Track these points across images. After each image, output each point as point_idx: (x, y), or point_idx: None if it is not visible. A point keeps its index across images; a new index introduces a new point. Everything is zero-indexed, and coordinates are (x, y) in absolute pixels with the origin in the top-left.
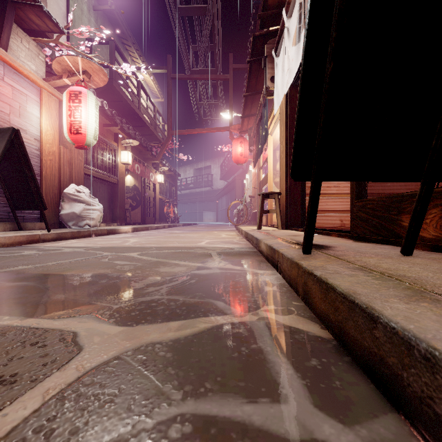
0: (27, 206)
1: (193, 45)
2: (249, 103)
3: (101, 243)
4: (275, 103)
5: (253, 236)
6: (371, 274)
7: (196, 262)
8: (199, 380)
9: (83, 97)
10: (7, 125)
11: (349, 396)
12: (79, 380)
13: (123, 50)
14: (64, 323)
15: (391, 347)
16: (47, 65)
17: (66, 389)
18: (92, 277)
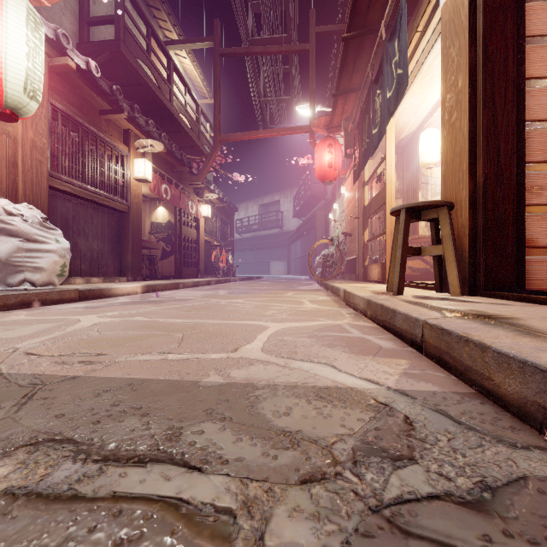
0: None
1: (252, 2)
2: (350, 60)
3: None
4: None
5: (481, 345)
6: None
7: None
8: None
9: None
10: None
11: None
12: None
13: (149, 16)
14: None
15: None
16: None
17: None
18: None
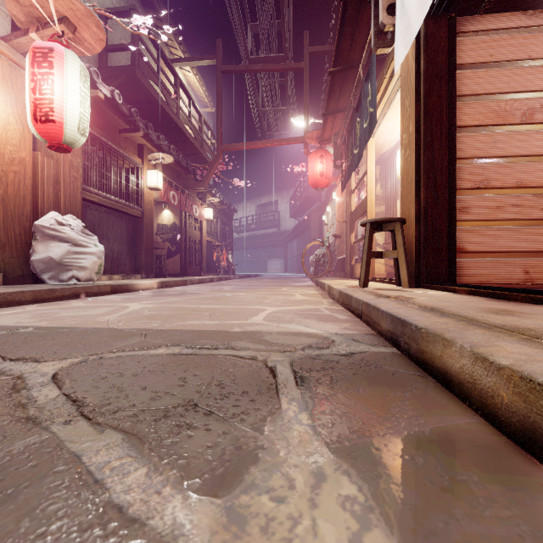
0: None
1: (252, 24)
2: (337, 88)
3: (61, 315)
4: (399, 48)
5: (377, 308)
6: None
7: (198, 477)
8: None
9: (57, 57)
10: None
11: None
12: None
13: (156, 36)
14: None
15: None
16: None
17: None
18: None
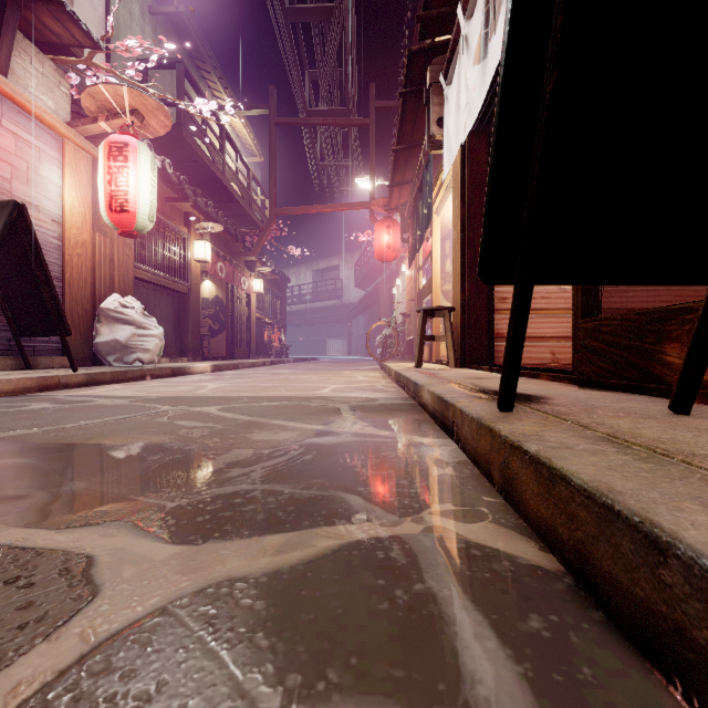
0: (39, 330)
1: (310, 71)
2: (402, 162)
3: (159, 390)
4: (445, 161)
5: (410, 379)
6: (629, 450)
7: (314, 423)
8: (314, 664)
9: (132, 151)
10: (7, 197)
11: (613, 703)
12: (81, 662)
13: (198, 78)
14: (74, 538)
15: (705, 610)
16: (74, 102)
17: (53, 683)
18: (137, 450)
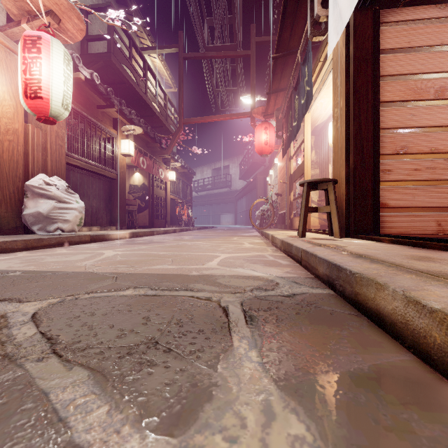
0: None
1: (208, 18)
2: (279, 71)
3: (46, 260)
4: (332, 35)
5: (315, 255)
6: None
7: (155, 415)
8: None
9: (44, 44)
10: None
11: None
12: None
13: (129, 28)
14: None
15: None
16: None
17: None
18: None
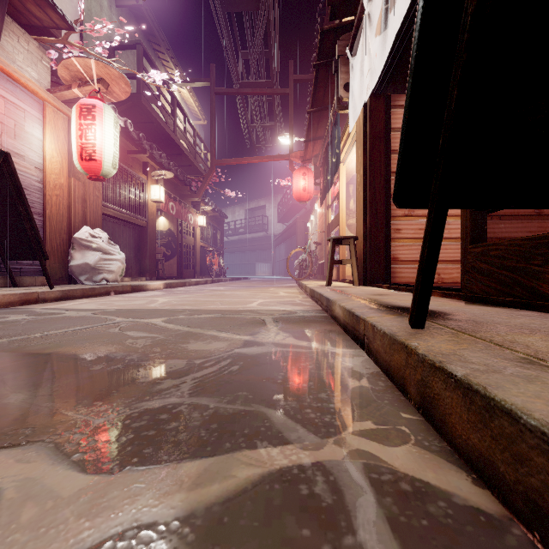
0: (22, 255)
1: (242, 51)
2: (315, 122)
3: (118, 304)
4: (351, 118)
5: (323, 295)
6: None
7: (243, 334)
8: None
9: (98, 112)
10: None
11: None
12: None
13: (154, 58)
14: None
15: None
16: (55, 75)
17: None
18: (84, 360)
